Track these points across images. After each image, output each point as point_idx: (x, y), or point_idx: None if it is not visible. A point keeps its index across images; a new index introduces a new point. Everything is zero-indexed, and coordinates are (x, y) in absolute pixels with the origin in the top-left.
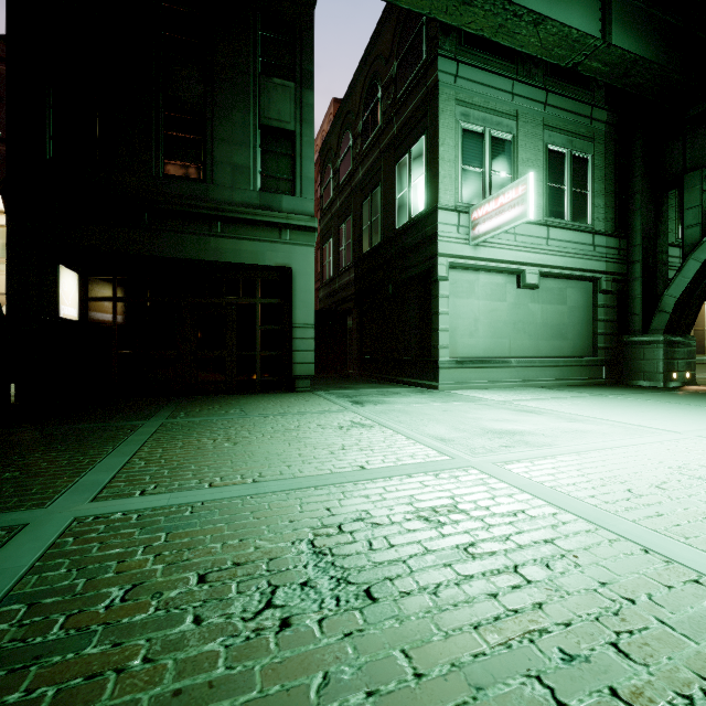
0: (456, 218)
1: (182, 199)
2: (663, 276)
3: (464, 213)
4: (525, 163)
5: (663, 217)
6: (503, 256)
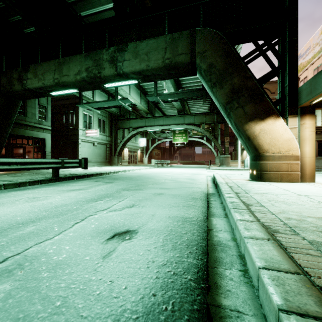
0: (82, 131)
1: (19, 120)
2: (117, 145)
3: (84, 130)
4: (95, 121)
5: (117, 134)
6: (91, 139)
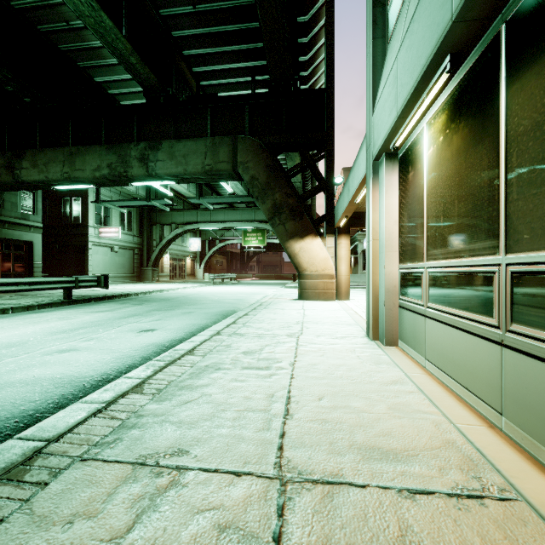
0: (94, 230)
1: None
2: (152, 250)
3: (97, 228)
4: (114, 213)
5: (152, 233)
6: (108, 242)
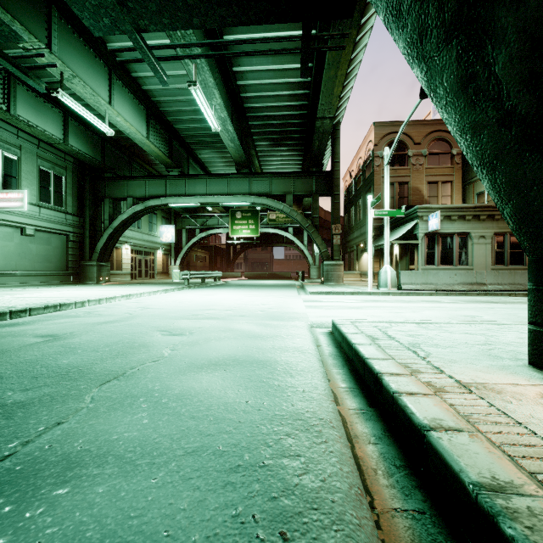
0: None
1: None
2: (99, 237)
3: None
4: (26, 173)
5: (99, 212)
6: (12, 219)
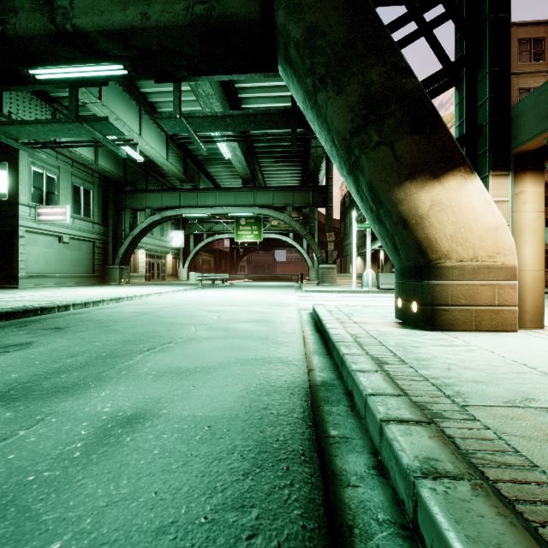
0: (29, 210)
1: None
2: (120, 243)
3: (34, 208)
4: (63, 189)
5: (120, 221)
6: (53, 229)
